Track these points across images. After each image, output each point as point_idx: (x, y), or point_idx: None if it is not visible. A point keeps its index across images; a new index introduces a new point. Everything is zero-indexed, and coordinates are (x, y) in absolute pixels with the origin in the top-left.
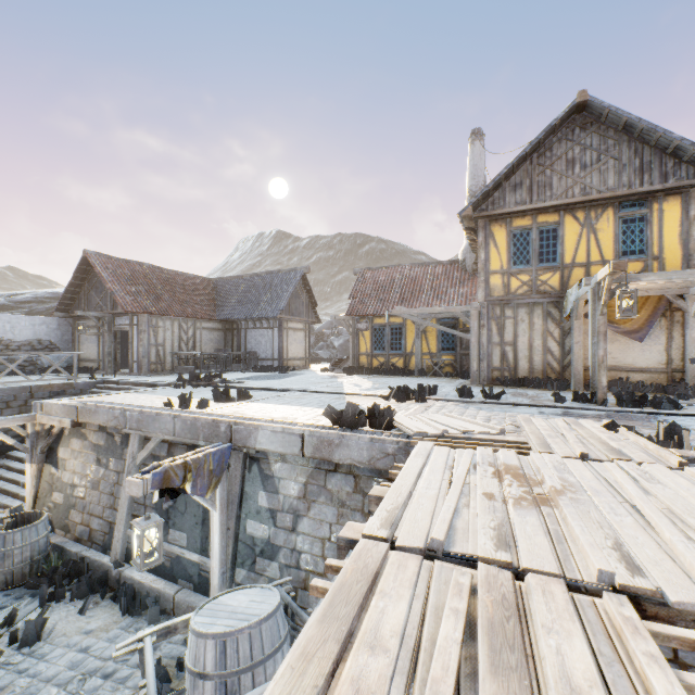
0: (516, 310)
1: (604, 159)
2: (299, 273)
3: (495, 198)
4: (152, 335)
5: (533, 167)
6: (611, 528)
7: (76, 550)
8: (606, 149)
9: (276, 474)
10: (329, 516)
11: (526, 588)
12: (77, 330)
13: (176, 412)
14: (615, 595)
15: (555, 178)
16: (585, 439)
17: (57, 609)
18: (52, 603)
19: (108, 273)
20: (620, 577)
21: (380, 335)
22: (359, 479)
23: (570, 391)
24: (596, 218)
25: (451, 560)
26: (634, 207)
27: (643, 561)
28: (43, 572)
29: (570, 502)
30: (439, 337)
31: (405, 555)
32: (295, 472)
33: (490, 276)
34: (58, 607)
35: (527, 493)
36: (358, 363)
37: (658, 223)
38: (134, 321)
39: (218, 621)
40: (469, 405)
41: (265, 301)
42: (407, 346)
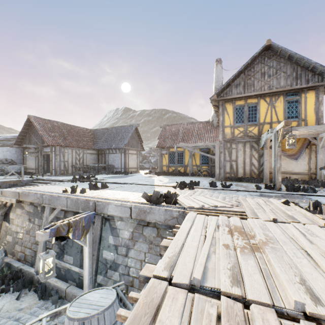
0: (237, 144)
1: (279, 72)
2: (134, 126)
3: (227, 91)
4: (62, 156)
5: (245, 76)
6: (297, 268)
7: (17, 265)
8: (280, 68)
9: (118, 227)
10: (144, 248)
11: (251, 315)
12: (24, 154)
13: (68, 195)
14: (308, 323)
15: (255, 81)
16: (274, 210)
17: (5, 297)
18: (3, 294)
19: (40, 126)
20: (308, 306)
21: (173, 156)
22: (160, 230)
23: (263, 183)
24: (275, 101)
25: (205, 292)
26: (293, 96)
27: (319, 292)
28: (0, 277)
29: (271, 250)
30: (200, 157)
31: (177, 290)
32: (127, 226)
33: (225, 128)
34: (5, 296)
35: (247, 244)
36: (162, 170)
37: (304, 103)
38: (53, 150)
39: (82, 310)
40: (215, 191)
41: (117, 140)
42: (185, 162)
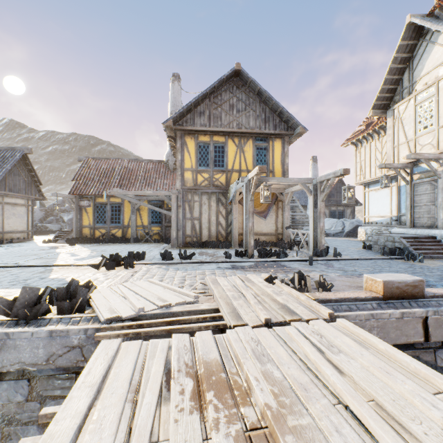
0: (201, 196)
1: (248, 109)
2: (18, 152)
3: (188, 118)
4: None
5: (211, 104)
6: None
7: None
8: (249, 103)
9: None
10: None
11: None
12: None
13: None
14: None
15: (223, 114)
16: (260, 296)
17: None
18: None
19: None
20: None
21: (102, 211)
22: (37, 382)
23: (232, 248)
24: (244, 144)
25: None
26: (262, 141)
27: None
28: None
29: None
30: (150, 213)
31: None
32: None
33: (185, 172)
34: None
35: (242, 442)
36: (82, 234)
37: (272, 152)
38: None
39: None
40: (170, 266)
41: None
42: (125, 220)
